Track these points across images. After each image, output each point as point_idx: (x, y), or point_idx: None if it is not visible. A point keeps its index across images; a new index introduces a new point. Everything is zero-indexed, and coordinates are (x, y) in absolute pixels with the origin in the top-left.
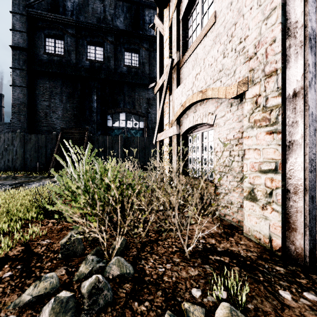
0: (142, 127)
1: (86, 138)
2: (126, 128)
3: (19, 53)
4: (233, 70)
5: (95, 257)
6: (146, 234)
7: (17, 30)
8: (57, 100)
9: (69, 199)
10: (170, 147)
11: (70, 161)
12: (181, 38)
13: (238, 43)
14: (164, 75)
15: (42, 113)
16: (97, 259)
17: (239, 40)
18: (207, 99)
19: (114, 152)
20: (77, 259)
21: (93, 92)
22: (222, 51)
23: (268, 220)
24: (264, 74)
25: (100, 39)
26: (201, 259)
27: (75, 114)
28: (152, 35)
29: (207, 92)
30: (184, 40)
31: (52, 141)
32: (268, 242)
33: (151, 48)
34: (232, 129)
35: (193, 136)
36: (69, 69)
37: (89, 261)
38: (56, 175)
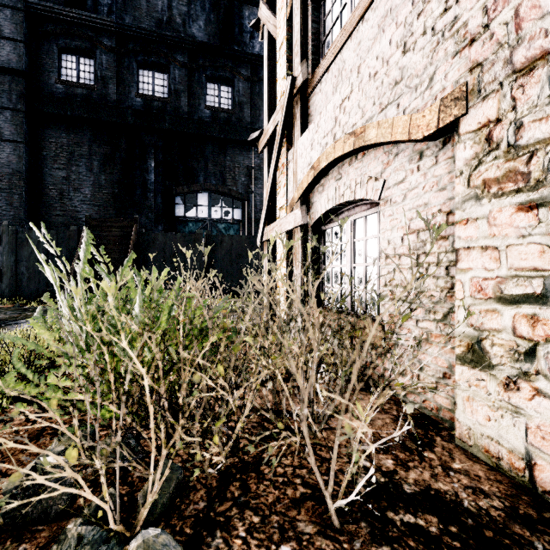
0: (238, 218)
1: (133, 237)
2: (210, 219)
3: (10, 79)
4: (428, 76)
5: (91, 529)
6: (233, 449)
7: (6, 37)
8: (83, 168)
9: (58, 363)
10: (288, 251)
11: (52, 275)
12: (310, 37)
13: (442, 12)
14: (278, 113)
15: (55, 192)
16: (95, 537)
17: (443, 6)
18: (365, 149)
19: (185, 262)
20: (47, 529)
21: (150, 154)
22: (401, 39)
23: (524, 415)
24: (511, 70)
25: (163, 58)
26: (368, 526)
27: (115, 194)
28: (256, 54)
29: (367, 133)
30: (317, 41)
31: (70, 243)
32: (524, 470)
33: (254, 76)
34: (422, 208)
35: (341, 221)
36: (104, 111)
37: (69, 547)
38: (38, 308)
